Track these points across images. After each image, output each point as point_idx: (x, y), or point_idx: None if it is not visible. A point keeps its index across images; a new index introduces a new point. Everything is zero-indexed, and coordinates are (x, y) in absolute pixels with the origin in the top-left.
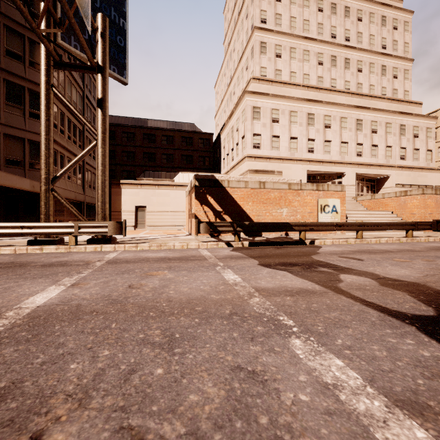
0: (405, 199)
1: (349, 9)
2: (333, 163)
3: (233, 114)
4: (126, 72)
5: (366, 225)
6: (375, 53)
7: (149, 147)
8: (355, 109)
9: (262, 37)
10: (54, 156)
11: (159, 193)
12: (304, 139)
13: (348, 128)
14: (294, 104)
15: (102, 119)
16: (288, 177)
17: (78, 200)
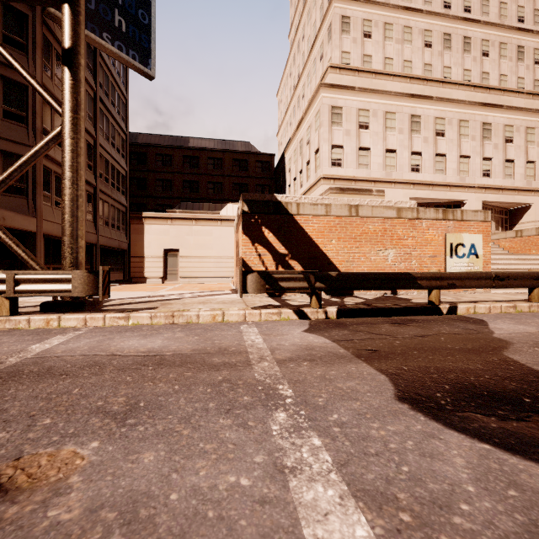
0: None
1: None
2: (447, 187)
3: (302, 121)
4: (152, 61)
5: None
6: (507, 28)
7: (191, 173)
8: (481, 108)
9: (344, 9)
10: (45, 177)
11: (198, 231)
12: (405, 152)
13: (470, 136)
14: (391, 101)
15: (71, 87)
16: None
17: (87, 241)
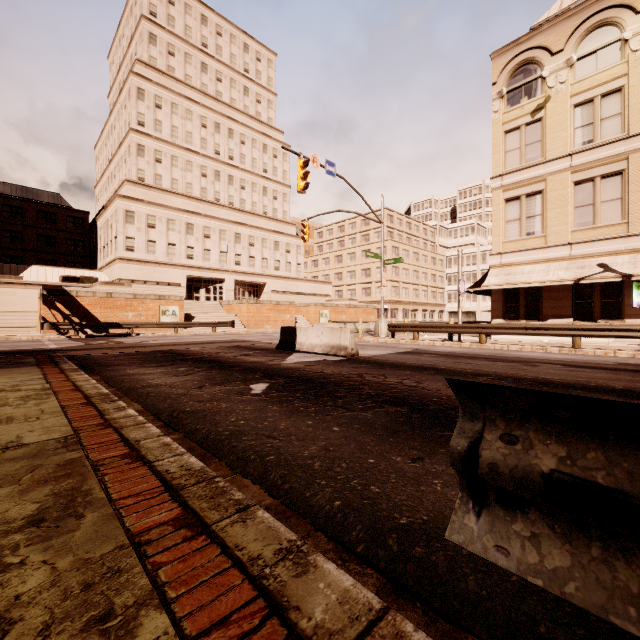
0: (241, 306)
1: (233, 132)
2: (212, 270)
3: (108, 207)
4: None
5: (180, 324)
6: (257, 175)
7: None
8: (234, 224)
9: (140, 139)
10: None
11: (2, 292)
12: (183, 246)
13: (227, 240)
14: (172, 212)
15: None
16: (166, 280)
17: None
